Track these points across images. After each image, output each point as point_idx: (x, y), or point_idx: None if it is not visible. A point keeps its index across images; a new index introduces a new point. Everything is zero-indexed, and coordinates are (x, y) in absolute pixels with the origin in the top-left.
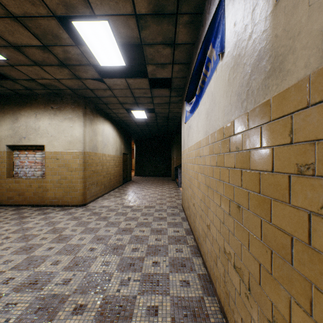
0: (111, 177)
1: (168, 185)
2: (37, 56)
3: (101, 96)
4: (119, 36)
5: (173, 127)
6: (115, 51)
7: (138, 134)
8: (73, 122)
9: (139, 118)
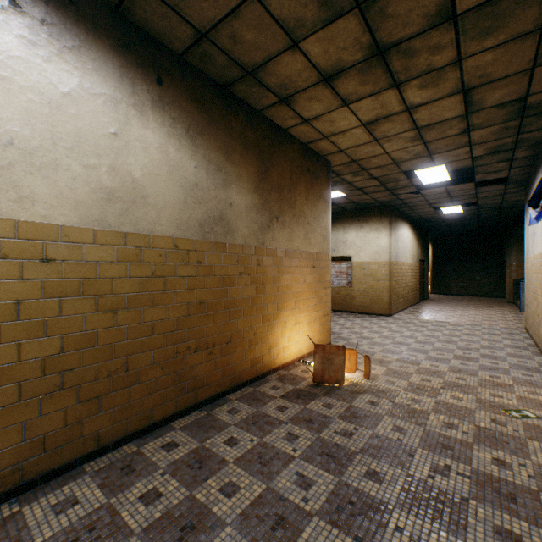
0: (408, 291)
1: (498, 308)
2: (370, 190)
3: (409, 202)
4: (451, 168)
5: (509, 216)
6: (442, 175)
7: (439, 230)
8: (379, 233)
9: (448, 214)
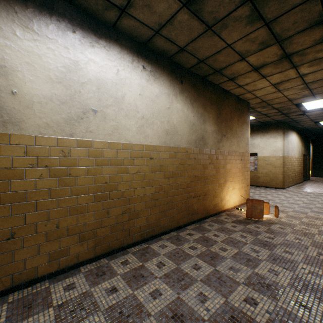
0: (295, 174)
1: None
2: (271, 114)
3: (296, 119)
4: None
5: None
6: (321, 104)
7: (318, 135)
8: (275, 139)
9: None
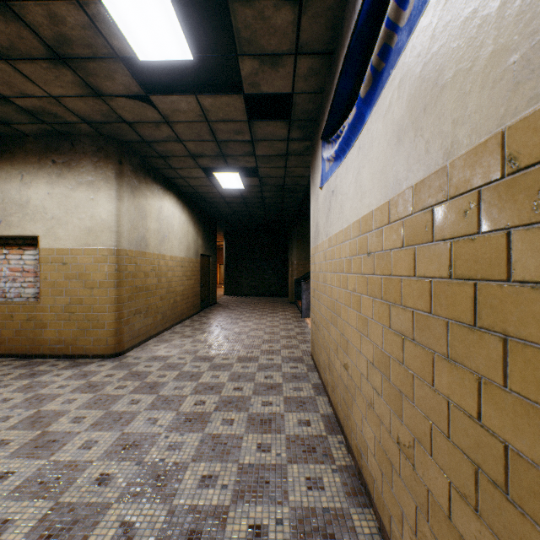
0: (178, 299)
1: (283, 313)
2: None
3: (152, 138)
4: None
5: (292, 207)
6: (166, 17)
7: (229, 221)
8: (95, 191)
9: (229, 189)
